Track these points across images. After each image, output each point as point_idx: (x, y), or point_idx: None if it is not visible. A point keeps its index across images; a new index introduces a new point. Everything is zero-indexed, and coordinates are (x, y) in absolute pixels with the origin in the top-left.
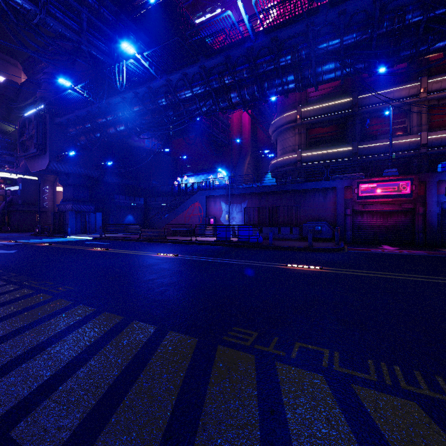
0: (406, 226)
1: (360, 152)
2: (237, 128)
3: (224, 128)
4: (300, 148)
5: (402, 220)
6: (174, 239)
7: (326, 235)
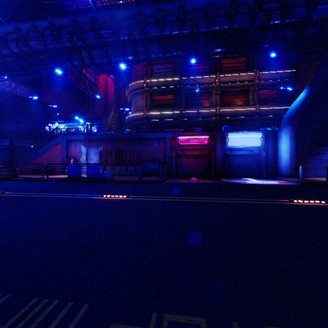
0: (206, 165)
1: (184, 116)
2: (103, 88)
3: (92, 86)
4: (147, 109)
5: (204, 161)
6: (25, 177)
7: (158, 172)
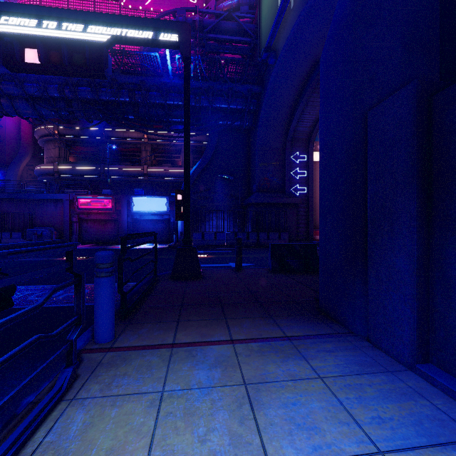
0: (115, 230)
1: (107, 173)
2: (14, 124)
3: None
4: (60, 161)
5: (113, 226)
6: None
7: (47, 238)
